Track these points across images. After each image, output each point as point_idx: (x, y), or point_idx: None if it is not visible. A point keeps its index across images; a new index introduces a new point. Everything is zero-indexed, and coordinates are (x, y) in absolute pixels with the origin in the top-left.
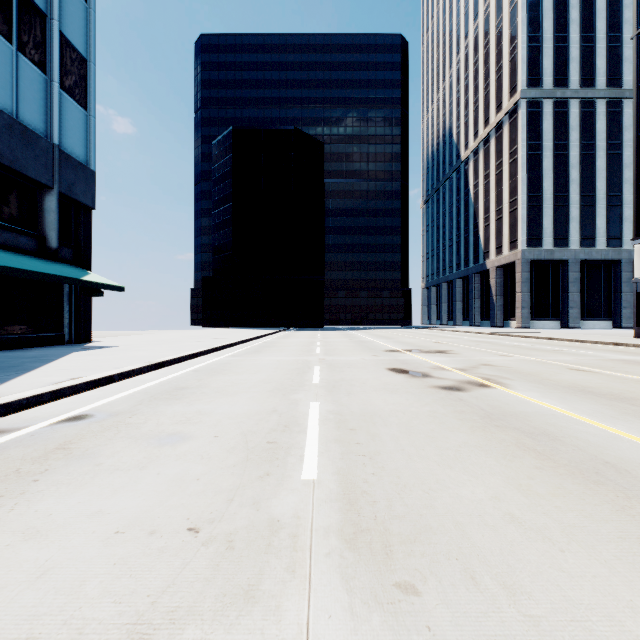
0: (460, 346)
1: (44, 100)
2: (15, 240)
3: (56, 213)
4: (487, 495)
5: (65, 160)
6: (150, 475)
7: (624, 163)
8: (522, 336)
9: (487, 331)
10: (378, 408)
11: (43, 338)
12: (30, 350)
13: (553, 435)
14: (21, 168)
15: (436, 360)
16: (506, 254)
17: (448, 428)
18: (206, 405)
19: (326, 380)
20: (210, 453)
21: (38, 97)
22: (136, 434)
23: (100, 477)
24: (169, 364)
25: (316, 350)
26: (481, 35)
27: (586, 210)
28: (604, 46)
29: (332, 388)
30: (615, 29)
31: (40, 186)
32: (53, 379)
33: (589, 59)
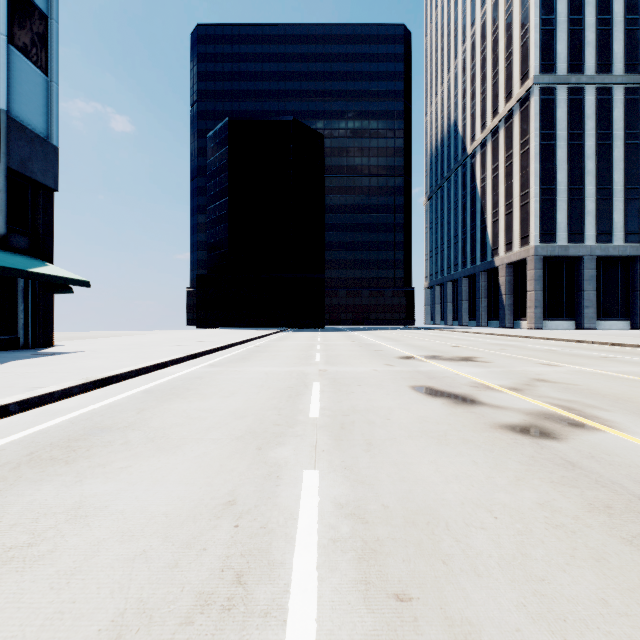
0: (484, 351)
1: None
2: None
3: (3, 192)
4: None
5: (17, 130)
6: None
7: None
8: (544, 338)
9: (500, 332)
10: (433, 493)
11: None
12: None
13: None
14: None
15: (469, 372)
16: (517, 250)
17: (637, 590)
18: (106, 482)
19: (329, 411)
20: None
21: None
22: None
23: None
24: (120, 379)
25: (315, 357)
26: (489, 21)
27: (602, 203)
28: (622, 29)
29: (340, 430)
30: (633, 11)
31: None
32: None
33: (606, 43)
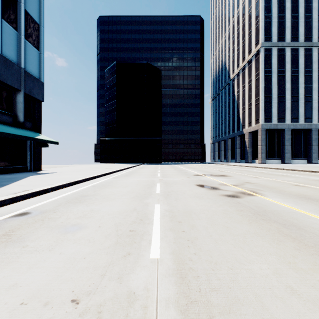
0: (232, 172)
1: (16, 45)
2: (0, 117)
3: (23, 103)
4: (270, 271)
5: (27, 76)
6: (55, 255)
7: (313, 80)
8: (263, 167)
9: (244, 165)
10: (193, 208)
11: (16, 168)
12: (8, 175)
13: (298, 226)
14: (4, 80)
15: (221, 180)
16: (253, 126)
17: (235, 221)
18: (96, 206)
19: (163, 191)
20: (94, 238)
21: (13, 43)
22: (53, 225)
23: (23, 256)
24: (80, 182)
25: (158, 175)
26: (241, 16)
27: (294, 104)
28: (303, 21)
29: (167, 196)
30: (309, 12)
31: (14, 89)
32: (14, 191)
33: (295, 27)
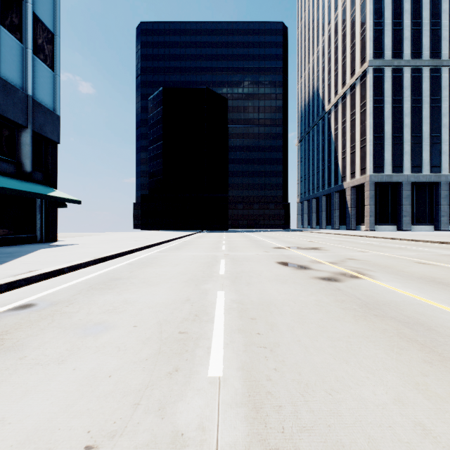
0: (328, 244)
1: (21, 62)
2: None
3: (30, 146)
4: (389, 397)
5: (37, 107)
6: (66, 371)
7: (442, 113)
8: (371, 236)
9: (345, 233)
10: (273, 297)
11: (20, 238)
12: (9, 247)
13: (427, 325)
14: (2, 112)
15: (312, 255)
16: (358, 178)
17: (334, 317)
18: (132, 294)
19: (230, 272)
20: (127, 344)
21: (16, 60)
22: (66, 323)
23: (18, 373)
24: (110, 258)
25: (222, 247)
26: (340, 22)
27: (415, 146)
28: (428, 29)
29: (235, 279)
30: (436, 17)
31: (18, 126)
32: (14, 272)
33: (417, 38)
